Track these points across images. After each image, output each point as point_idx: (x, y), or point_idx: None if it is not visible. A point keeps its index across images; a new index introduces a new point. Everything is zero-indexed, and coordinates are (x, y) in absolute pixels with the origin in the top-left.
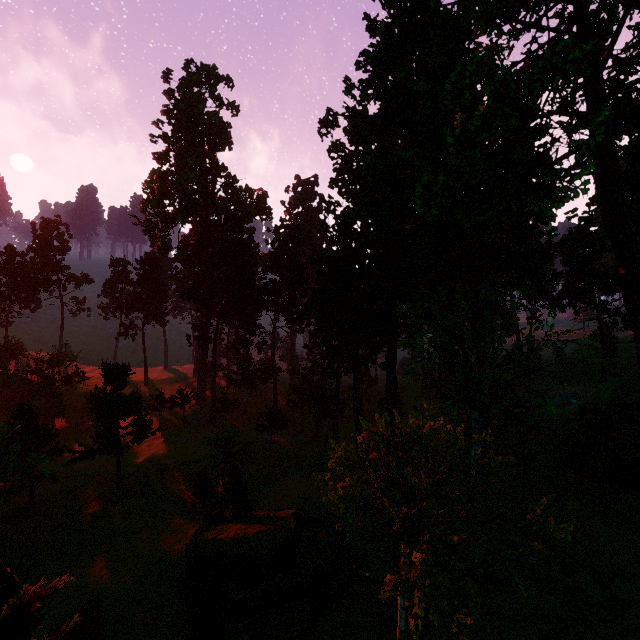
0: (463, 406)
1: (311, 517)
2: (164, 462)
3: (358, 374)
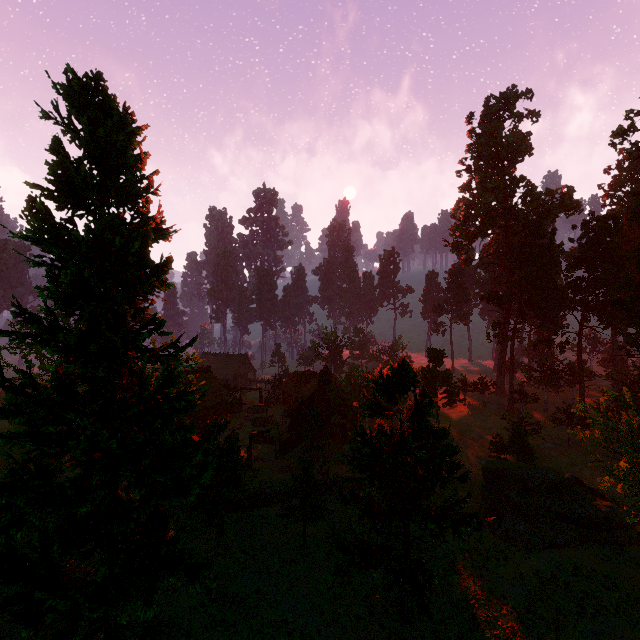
0: None
1: (594, 490)
2: (467, 427)
3: None
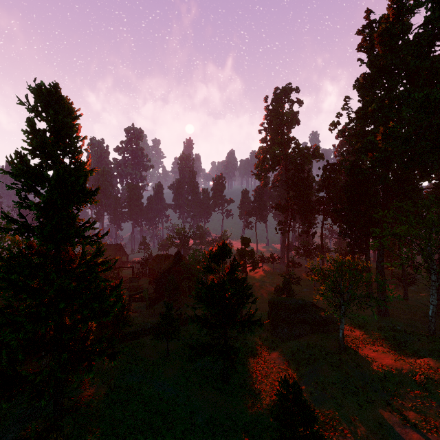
0: (397, 263)
1: (321, 308)
2: (263, 283)
3: (368, 252)
